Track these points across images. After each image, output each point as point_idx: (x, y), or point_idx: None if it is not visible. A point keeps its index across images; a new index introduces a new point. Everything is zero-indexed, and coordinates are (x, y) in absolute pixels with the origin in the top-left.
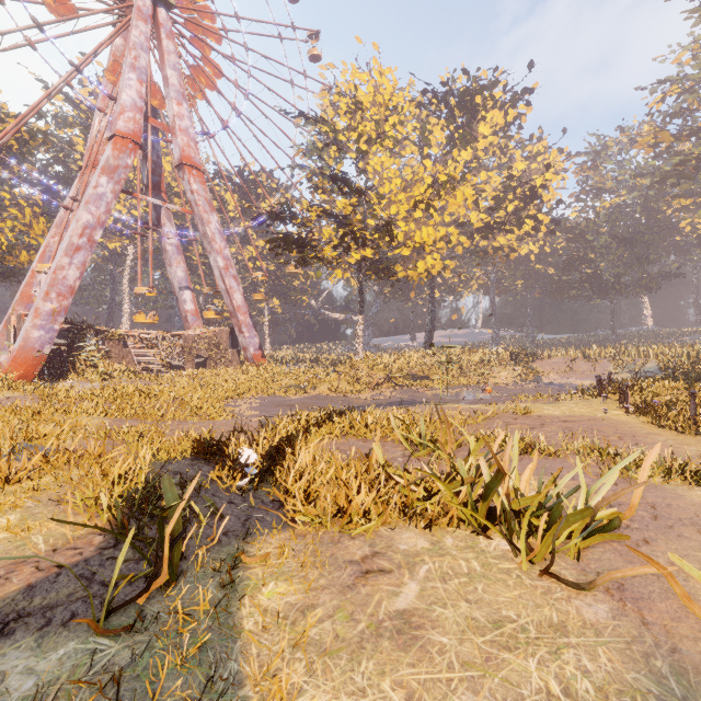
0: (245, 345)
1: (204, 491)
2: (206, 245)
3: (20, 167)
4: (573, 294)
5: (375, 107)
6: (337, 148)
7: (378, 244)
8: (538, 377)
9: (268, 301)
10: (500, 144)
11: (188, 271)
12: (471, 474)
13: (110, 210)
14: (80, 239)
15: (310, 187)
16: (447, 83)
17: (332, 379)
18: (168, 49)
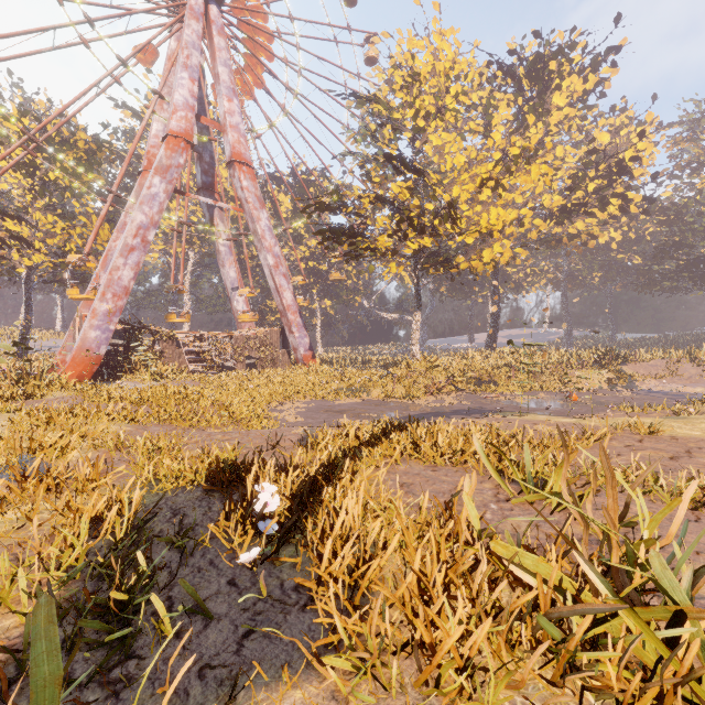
0: (295, 346)
1: (200, 552)
2: (256, 244)
3: (82, 172)
4: (666, 285)
5: (434, 78)
6: (392, 128)
7: (438, 231)
8: (631, 382)
9: (320, 302)
10: (576, 116)
11: (244, 273)
12: (685, 588)
13: (162, 210)
14: (134, 239)
15: (362, 175)
16: (515, 51)
17: (386, 382)
18: (219, 46)
